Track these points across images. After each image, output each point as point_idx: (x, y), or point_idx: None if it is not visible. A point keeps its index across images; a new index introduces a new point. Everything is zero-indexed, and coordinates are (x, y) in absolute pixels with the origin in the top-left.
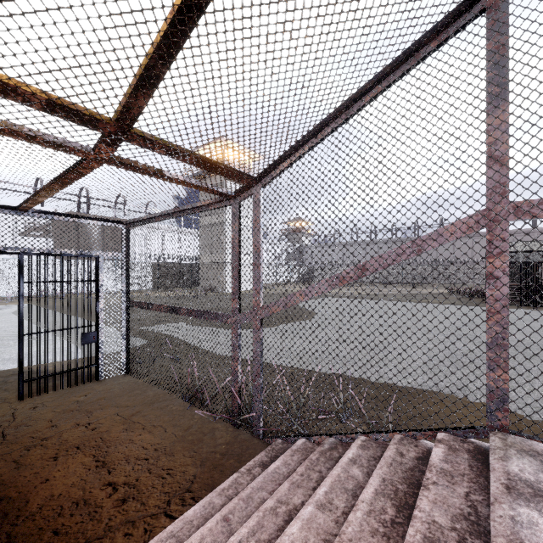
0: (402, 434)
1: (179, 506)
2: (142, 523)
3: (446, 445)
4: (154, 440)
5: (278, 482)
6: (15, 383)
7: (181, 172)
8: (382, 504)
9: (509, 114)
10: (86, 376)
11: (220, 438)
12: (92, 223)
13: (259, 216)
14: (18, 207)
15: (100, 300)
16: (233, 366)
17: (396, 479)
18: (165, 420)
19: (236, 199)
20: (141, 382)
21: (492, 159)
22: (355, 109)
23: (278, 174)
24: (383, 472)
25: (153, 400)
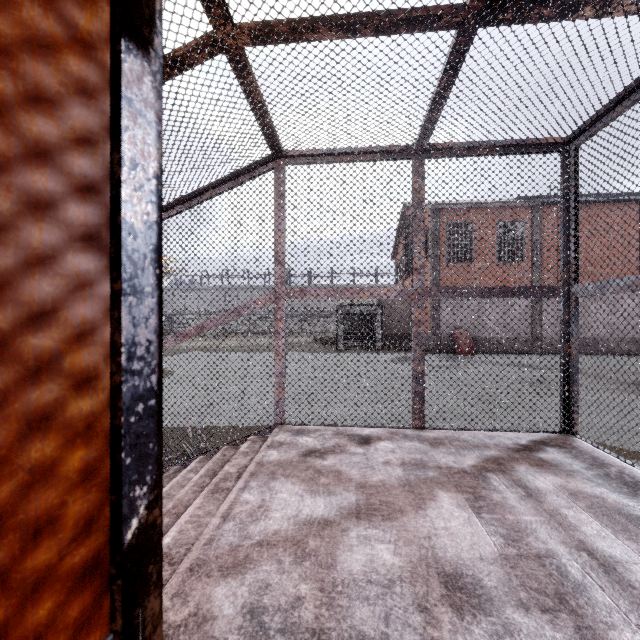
0: (229, 445)
1: None
2: None
3: (252, 441)
4: None
5: None
6: None
7: None
8: (203, 480)
9: (285, 236)
10: None
11: None
12: None
13: None
14: None
15: None
16: None
17: (217, 467)
18: None
19: None
20: None
21: (278, 261)
22: (195, 202)
23: None
24: (209, 466)
25: None
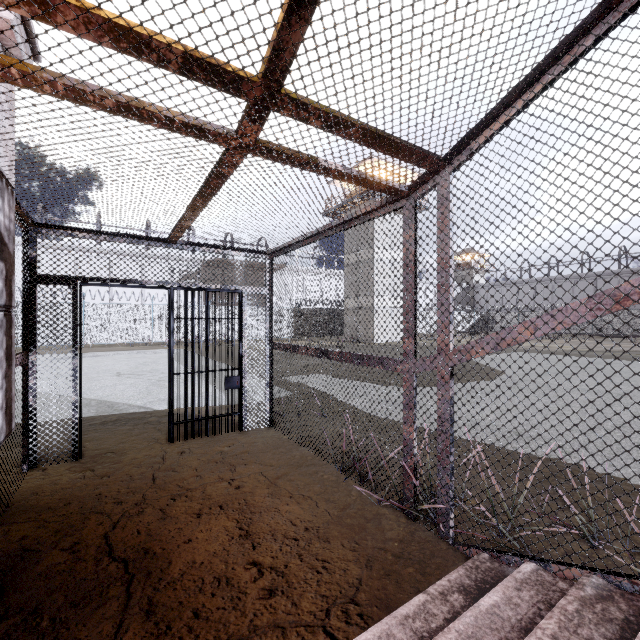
0: None
1: (342, 624)
2: (295, 635)
3: None
4: (304, 516)
5: (503, 634)
6: (167, 424)
7: (340, 157)
8: None
9: None
10: (230, 425)
11: (389, 530)
12: (235, 254)
13: (447, 215)
14: (168, 238)
15: (243, 341)
16: (406, 431)
17: None
18: (315, 491)
19: (410, 197)
20: (285, 438)
21: None
22: None
23: (482, 144)
24: None
25: (300, 462)
